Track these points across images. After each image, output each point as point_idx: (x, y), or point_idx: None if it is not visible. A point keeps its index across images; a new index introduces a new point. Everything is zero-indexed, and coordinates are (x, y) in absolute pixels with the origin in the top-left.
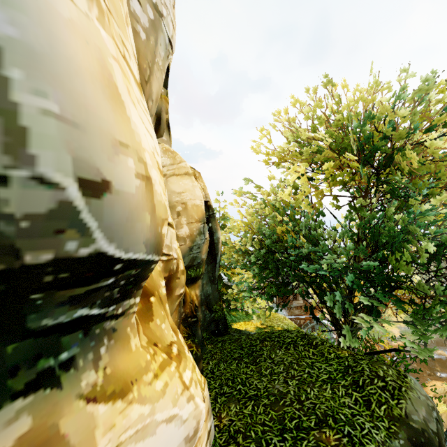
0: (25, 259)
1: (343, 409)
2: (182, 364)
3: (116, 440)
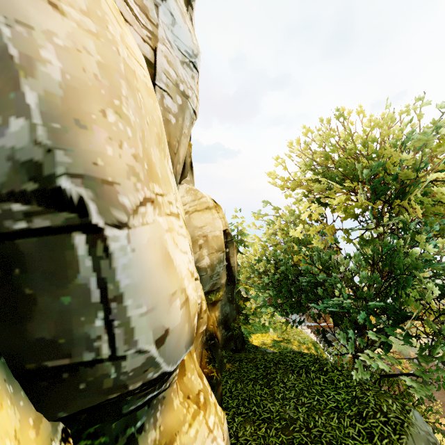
0: (129, 388)
1: (347, 440)
2: (207, 411)
3: None
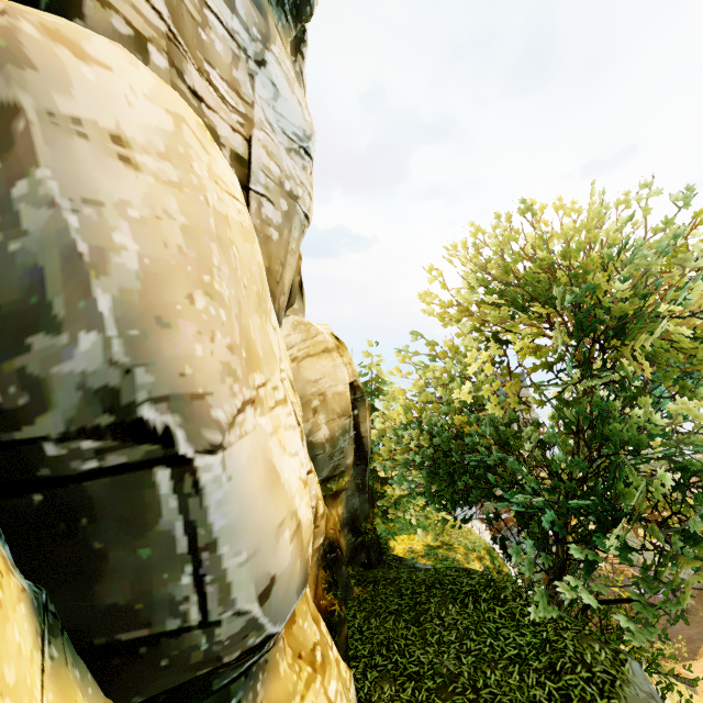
0: (224, 660)
1: None
2: (327, 674)
3: None
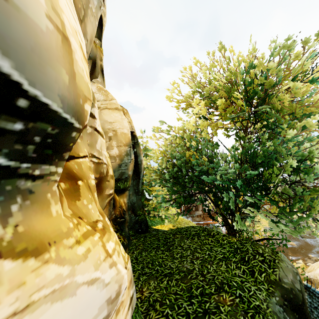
0: None
1: (235, 278)
2: (106, 236)
3: (26, 299)
